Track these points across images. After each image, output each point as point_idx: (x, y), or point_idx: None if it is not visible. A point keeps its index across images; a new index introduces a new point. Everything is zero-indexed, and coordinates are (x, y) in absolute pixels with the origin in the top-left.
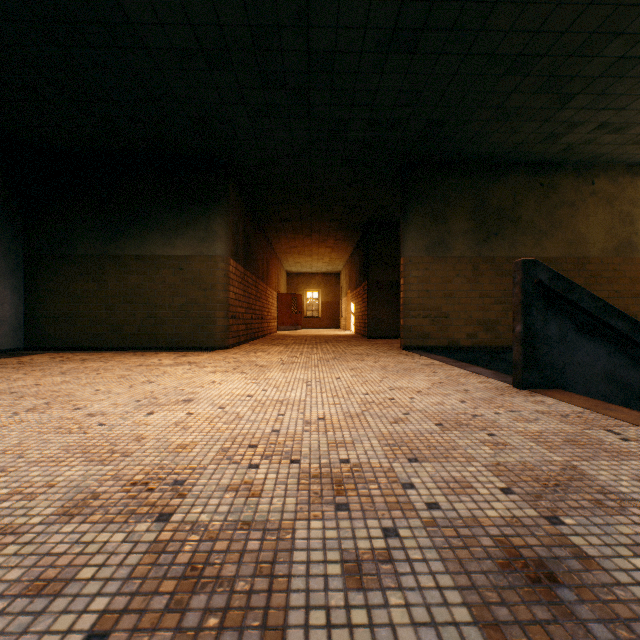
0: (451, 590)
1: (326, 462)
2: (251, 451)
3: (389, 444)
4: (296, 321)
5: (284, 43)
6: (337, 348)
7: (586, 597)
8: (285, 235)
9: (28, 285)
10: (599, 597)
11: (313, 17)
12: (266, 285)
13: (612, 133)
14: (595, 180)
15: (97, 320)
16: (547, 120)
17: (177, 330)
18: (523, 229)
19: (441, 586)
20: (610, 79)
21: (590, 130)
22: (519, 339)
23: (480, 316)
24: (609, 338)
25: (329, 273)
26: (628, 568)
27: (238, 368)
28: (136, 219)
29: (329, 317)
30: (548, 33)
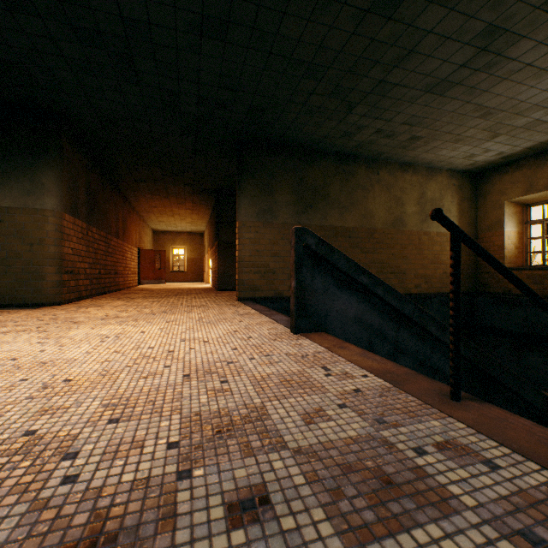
0: None
1: (5, 437)
2: None
3: (111, 404)
4: (160, 275)
5: (93, 1)
6: (179, 301)
7: None
8: (143, 195)
9: None
10: None
11: None
12: (122, 241)
13: (386, 138)
14: (380, 171)
15: None
16: (342, 121)
17: None
18: (331, 204)
19: None
20: (377, 96)
21: (372, 133)
22: (294, 292)
23: None
24: (358, 290)
25: (194, 232)
26: (201, 522)
27: (44, 326)
28: None
29: (194, 272)
30: (329, 50)
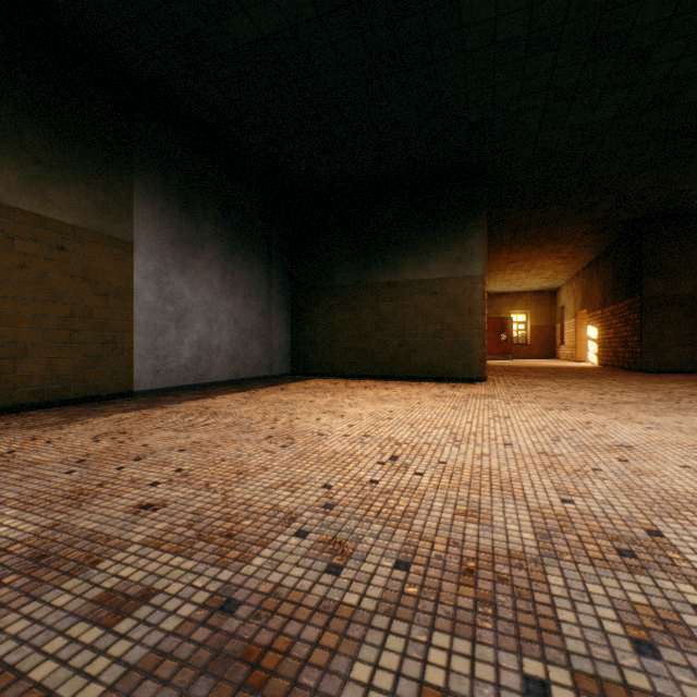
0: None
1: None
2: None
3: None
4: (505, 350)
5: None
6: (634, 385)
7: None
8: (508, 248)
9: (294, 316)
10: None
11: None
12: None
13: None
14: None
15: (351, 348)
16: None
17: (429, 359)
18: None
19: None
20: None
21: None
22: None
23: None
24: None
25: (541, 291)
26: None
27: (567, 406)
28: (387, 245)
29: (541, 345)
30: None
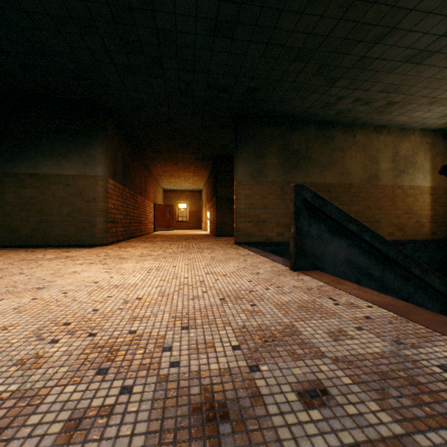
0: (142, 435)
1: (117, 334)
2: (62, 328)
3: (177, 316)
4: (169, 224)
5: (137, 20)
6: (190, 244)
7: (238, 429)
8: (158, 162)
9: None
10: (248, 428)
11: (156, 4)
12: (144, 198)
13: (363, 105)
14: (356, 134)
15: None
16: (324, 93)
17: (65, 232)
18: (313, 164)
19: (135, 433)
20: (358, 70)
21: (350, 102)
22: (293, 237)
23: (286, 221)
24: (348, 236)
25: (194, 190)
26: (282, 401)
27: (104, 260)
28: (30, 145)
29: (194, 221)
30: (317, 35)
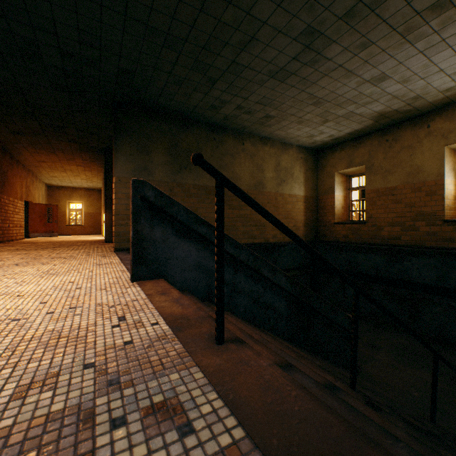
0: None
1: None
2: None
3: None
4: (52, 229)
5: None
6: (51, 253)
7: None
8: (25, 148)
9: None
10: None
11: None
12: (0, 194)
13: (247, 114)
14: (245, 142)
15: None
16: (207, 94)
17: None
18: None
19: None
20: (233, 75)
21: (234, 108)
22: (131, 242)
23: None
24: (198, 239)
25: (92, 189)
26: None
27: None
28: None
29: (92, 225)
30: (182, 23)
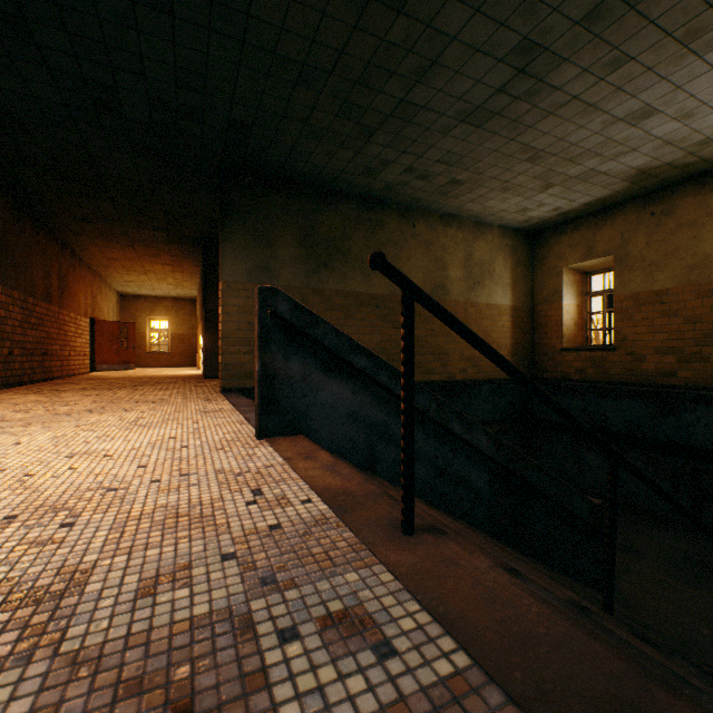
0: None
1: None
2: None
3: None
4: (127, 358)
5: None
6: (132, 394)
7: None
8: (92, 241)
9: None
10: None
11: None
12: (59, 308)
13: (420, 179)
14: (416, 224)
15: None
16: (360, 151)
17: None
18: (353, 263)
19: None
20: (401, 121)
21: (401, 172)
22: (257, 380)
23: None
24: (354, 376)
25: (183, 298)
26: None
27: None
28: None
29: (183, 353)
30: (326, 47)
